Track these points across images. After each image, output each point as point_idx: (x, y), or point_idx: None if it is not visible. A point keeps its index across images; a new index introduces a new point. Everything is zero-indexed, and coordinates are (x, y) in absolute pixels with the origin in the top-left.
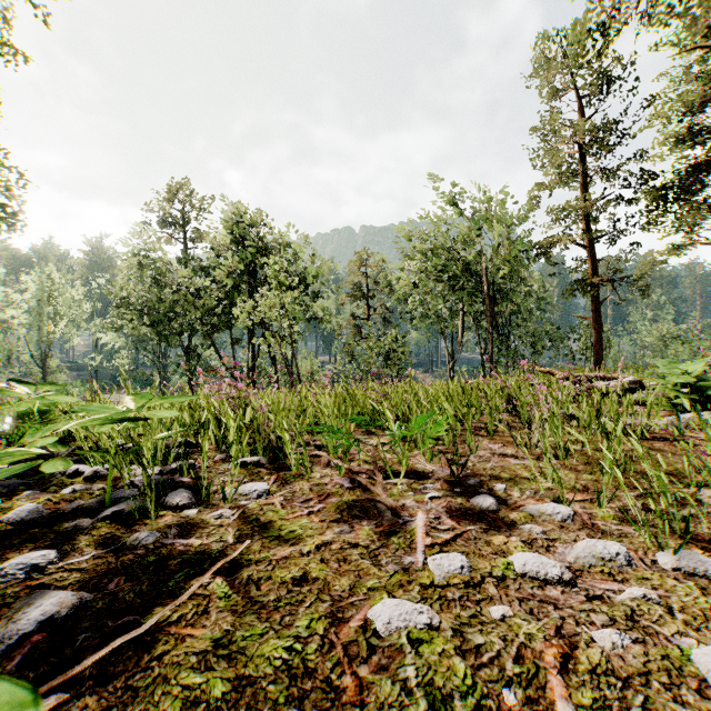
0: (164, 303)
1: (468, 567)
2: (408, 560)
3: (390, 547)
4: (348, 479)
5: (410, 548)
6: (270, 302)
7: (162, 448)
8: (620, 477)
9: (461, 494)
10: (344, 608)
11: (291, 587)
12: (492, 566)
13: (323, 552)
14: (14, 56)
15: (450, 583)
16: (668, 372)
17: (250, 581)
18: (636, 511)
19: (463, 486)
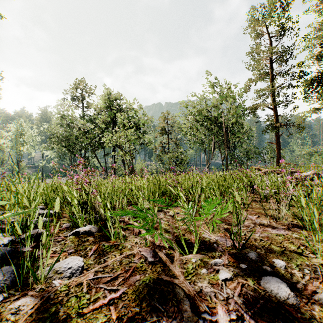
0: (73, 136)
1: None
2: None
3: None
4: (151, 251)
5: None
6: (120, 134)
7: (20, 221)
8: None
9: (249, 273)
10: None
11: None
12: None
13: None
14: None
15: None
16: None
17: None
18: None
19: (246, 260)
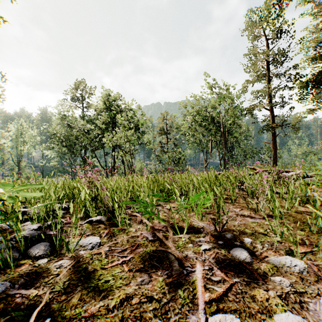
0: (73, 136)
1: None
2: (192, 320)
3: (177, 301)
4: (151, 233)
5: (193, 303)
6: (120, 135)
7: (43, 212)
8: None
9: (223, 246)
10: None
11: None
12: None
13: (125, 308)
14: None
15: None
16: None
17: None
18: None
19: (223, 239)
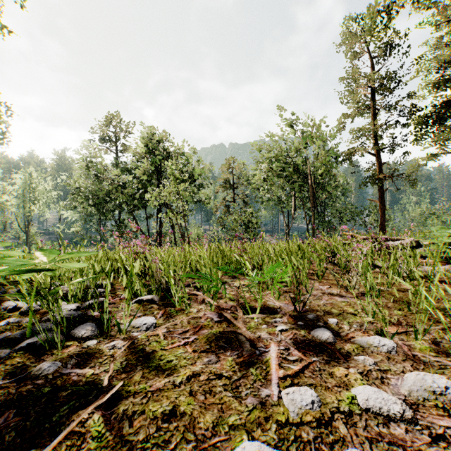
0: (103, 191)
1: (317, 401)
2: (264, 393)
3: (249, 378)
4: (217, 314)
5: (266, 379)
6: (170, 190)
7: (81, 289)
8: (441, 319)
9: (303, 327)
10: (207, 450)
11: (160, 423)
12: (338, 400)
13: (192, 384)
14: (3, 29)
15: (303, 421)
16: (440, 235)
17: (124, 416)
18: (445, 343)
19: (304, 319)
